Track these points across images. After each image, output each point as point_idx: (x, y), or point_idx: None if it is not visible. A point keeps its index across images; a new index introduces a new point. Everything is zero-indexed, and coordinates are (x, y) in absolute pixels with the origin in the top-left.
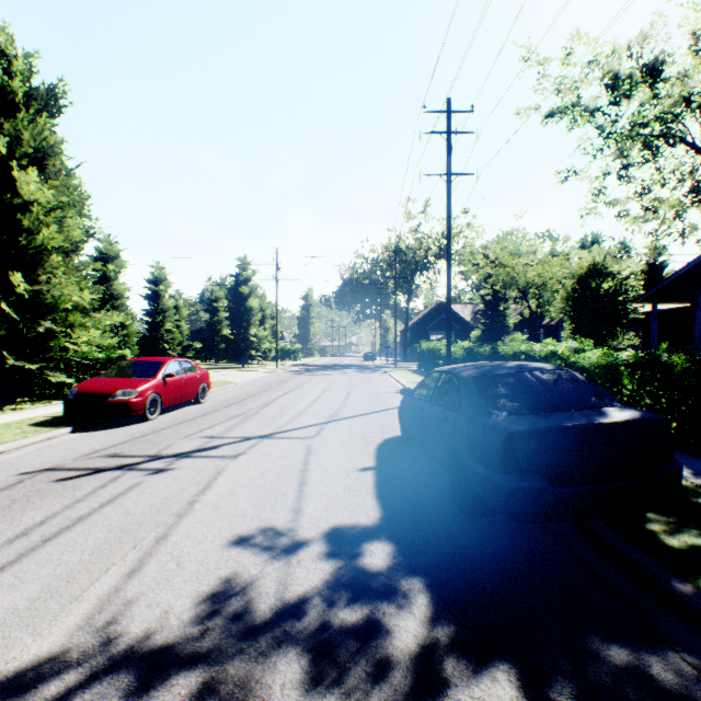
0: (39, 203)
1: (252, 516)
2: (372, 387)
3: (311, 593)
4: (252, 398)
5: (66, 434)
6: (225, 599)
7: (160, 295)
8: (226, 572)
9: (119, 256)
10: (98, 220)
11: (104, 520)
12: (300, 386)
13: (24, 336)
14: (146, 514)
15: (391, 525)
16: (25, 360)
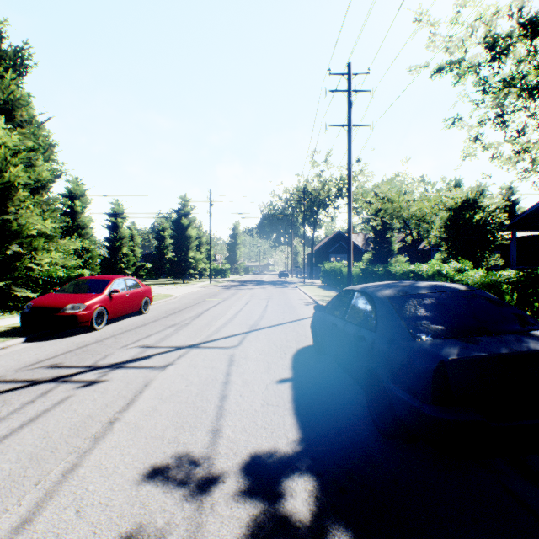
0: (8, 146)
1: (169, 439)
2: (286, 299)
3: None
4: (187, 309)
5: (19, 343)
6: None
7: (118, 226)
8: (128, 523)
9: (85, 195)
10: (63, 164)
11: (17, 445)
12: (228, 298)
13: None
14: (62, 436)
15: (311, 450)
16: None
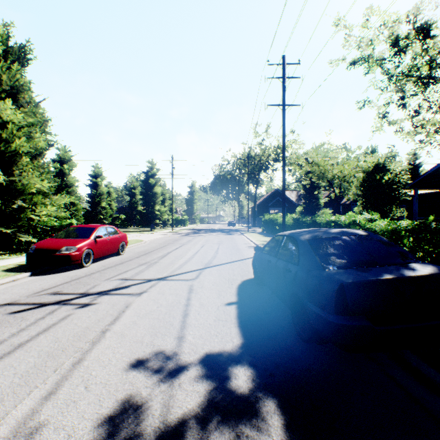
0: (14, 122)
1: (147, 343)
2: (234, 243)
3: (188, 415)
4: (155, 251)
5: (26, 277)
6: (118, 422)
7: (98, 184)
8: (122, 394)
9: (71, 160)
10: (55, 136)
11: (37, 347)
12: (187, 243)
13: (3, 211)
14: (69, 341)
15: (250, 350)
16: (3, 227)
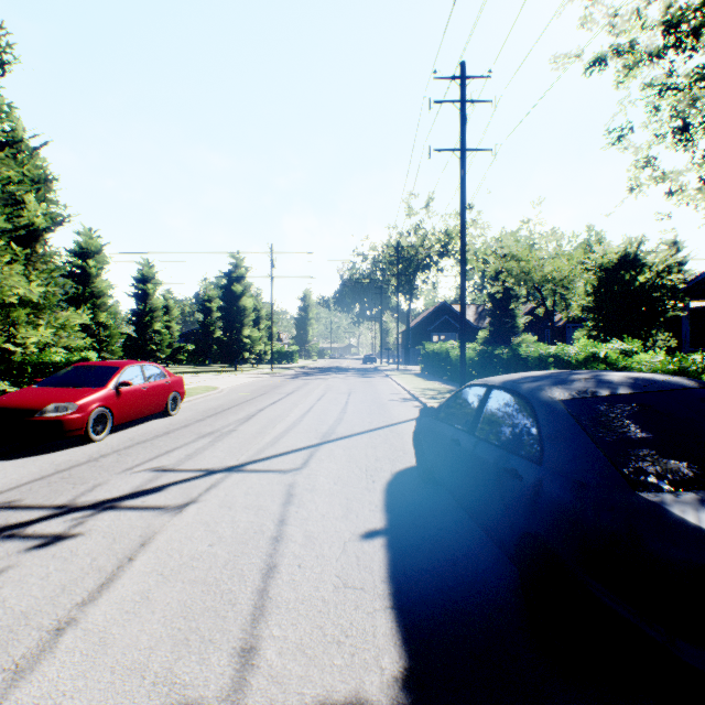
0: None
1: (156, 675)
2: (374, 393)
3: None
4: (234, 408)
5: None
6: None
7: (148, 294)
8: None
9: (101, 251)
10: (66, 207)
11: None
12: (293, 392)
13: None
14: None
15: None
16: None
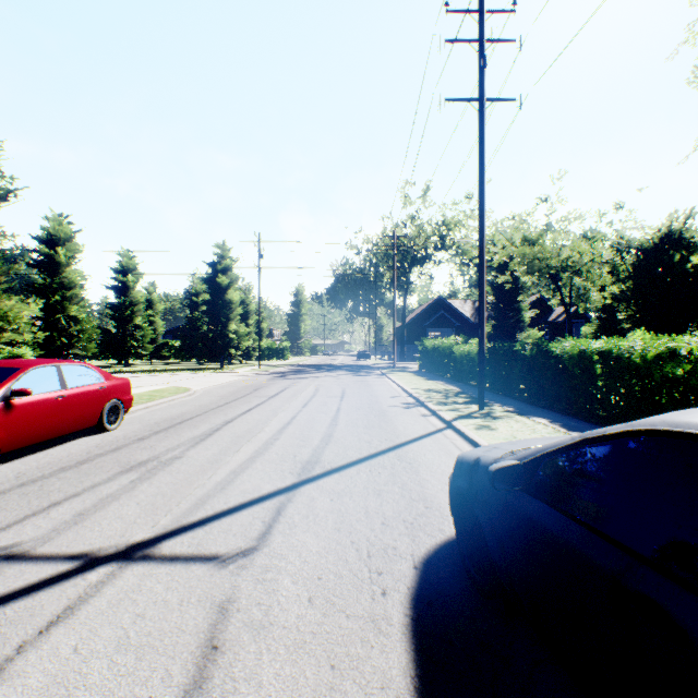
0: None
1: None
2: (371, 396)
3: None
4: (197, 418)
5: None
6: None
7: (128, 286)
8: None
9: (72, 239)
10: (13, 180)
11: None
12: (276, 395)
13: None
14: None
15: None
16: None
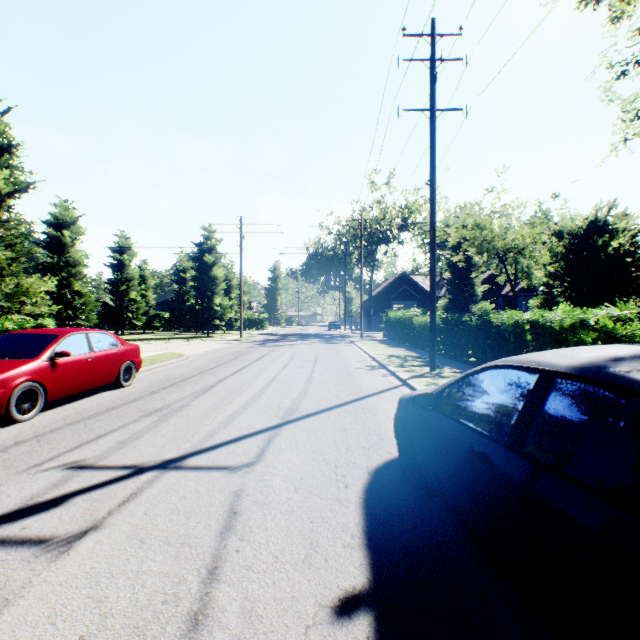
0: None
1: None
2: (340, 361)
3: None
4: (194, 377)
5: None
6: None
7: (124, 264)
8: None
9: (76, 222)
10: (32, 174)
11: None
12: (259, 359)
13: None
14: None
15: None
16: None
